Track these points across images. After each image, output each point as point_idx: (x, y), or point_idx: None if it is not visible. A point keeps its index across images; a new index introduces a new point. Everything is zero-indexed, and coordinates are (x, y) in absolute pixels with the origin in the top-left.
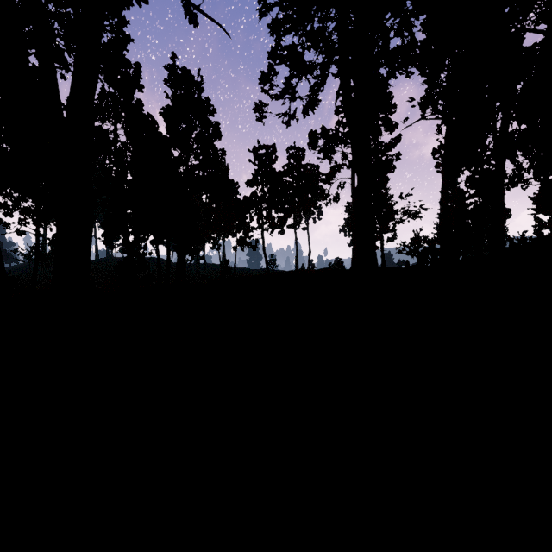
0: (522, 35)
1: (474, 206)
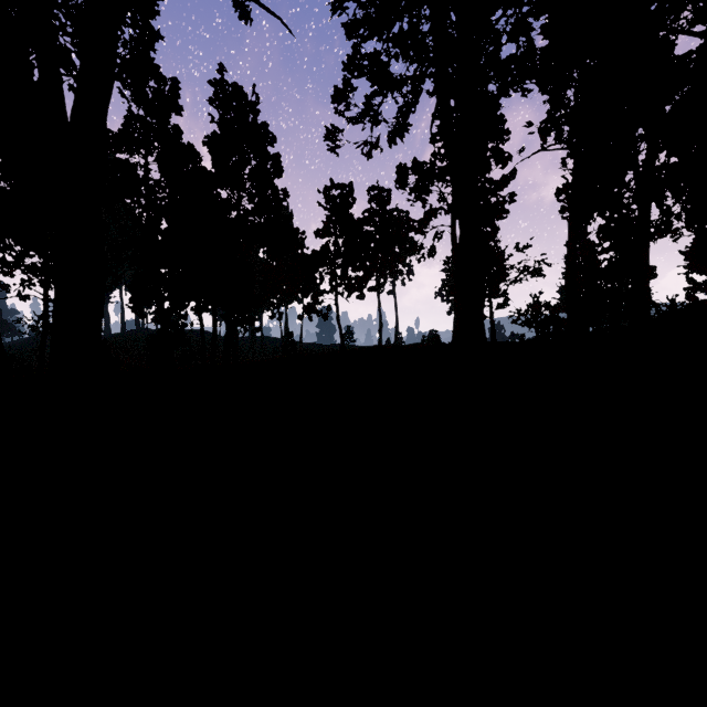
0: (673, 40)
1: (609, 263)
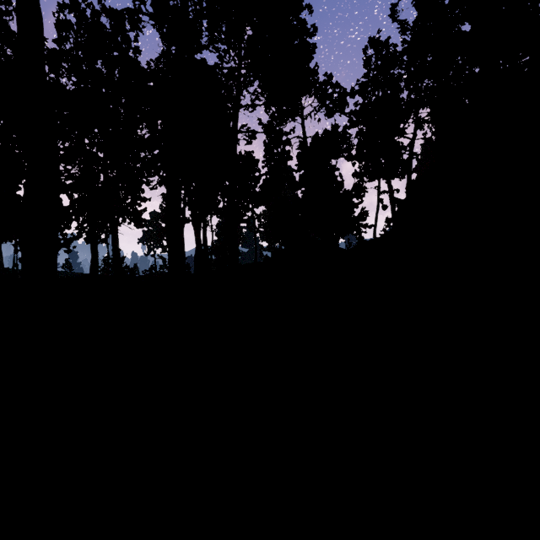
0: None
1: None
